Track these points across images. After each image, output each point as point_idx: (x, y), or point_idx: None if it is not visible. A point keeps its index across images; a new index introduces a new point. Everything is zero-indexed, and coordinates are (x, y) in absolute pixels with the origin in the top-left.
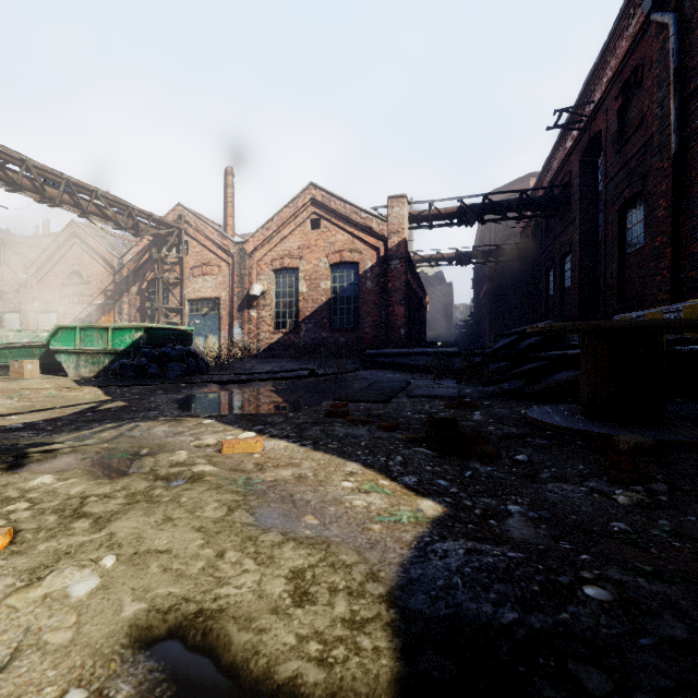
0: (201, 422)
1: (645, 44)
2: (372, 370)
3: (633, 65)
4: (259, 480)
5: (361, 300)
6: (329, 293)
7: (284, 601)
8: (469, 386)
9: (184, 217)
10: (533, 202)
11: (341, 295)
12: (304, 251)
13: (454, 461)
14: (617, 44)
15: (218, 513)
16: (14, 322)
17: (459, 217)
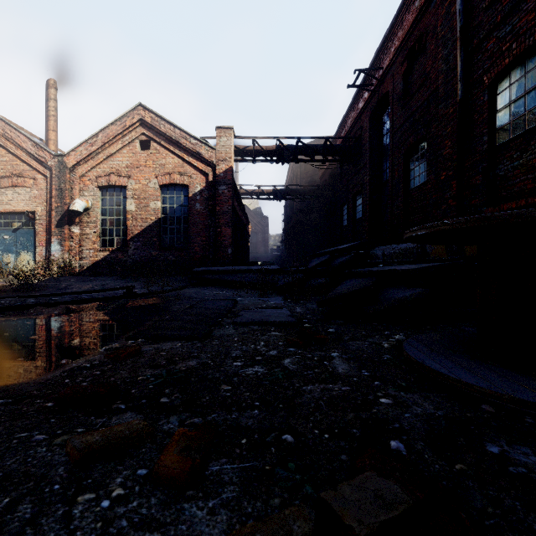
0: None
1: (428, 15)
2: (199, 287)
3: (417, 35)
4: None
5: (191, 221)
6: (159, 213)
7: None
8: (297, 304)
9: None
10: (335, 148)
11: (171, 215)
12: (133, 170)
13: None
14: (405, 17)
15: None
16: None
17: (278, 155)
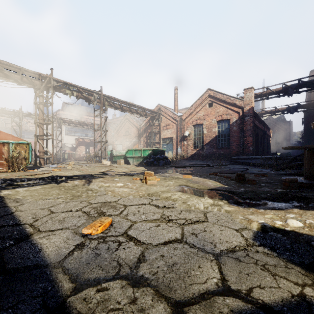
0: (175, 173)
1: None
2: (234, 165)
3: None
4: (191, 180)
5: (231, 135)
6: (216, 133)
7: (196, 186)
8: (275, 171)
9: (160, 108)
10: None
11: (222, 133)
12: (205, 116)
13: (240, 184)
14: None
15: (185, 181)
16: (110, 148)
17: (284, 92)
